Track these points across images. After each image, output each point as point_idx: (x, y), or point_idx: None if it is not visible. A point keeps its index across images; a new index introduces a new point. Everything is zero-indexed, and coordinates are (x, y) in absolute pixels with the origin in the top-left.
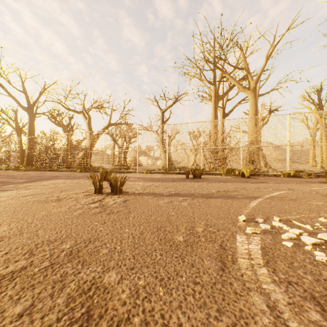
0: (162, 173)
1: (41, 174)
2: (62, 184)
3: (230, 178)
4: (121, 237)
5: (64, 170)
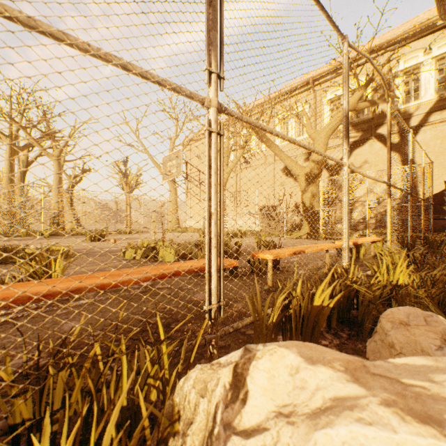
0: None
1: None
2: None
3: (31, 238)
4: None
5: None
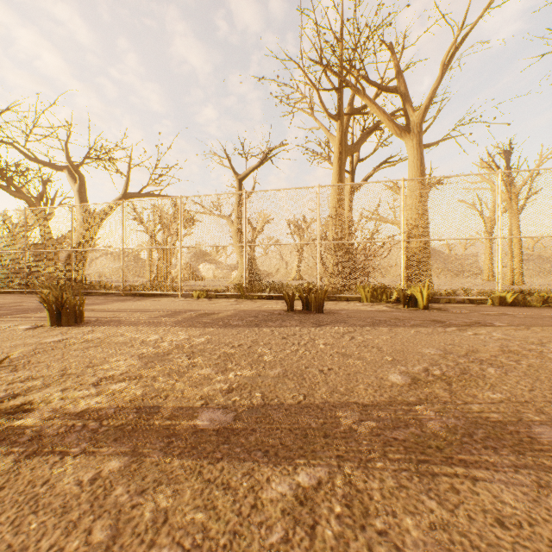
0: (233, 298)
1: None
2: None
3: (387, 310)
4: None
5: (18, 292)
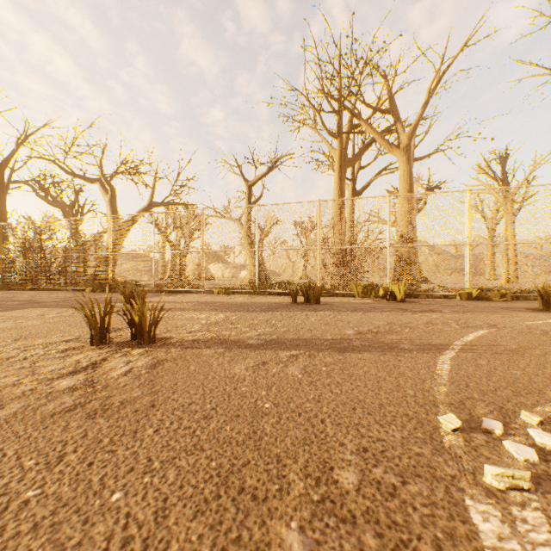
0: (247, 294)
1: (8, 297)
2: (33, 319)
3: (371, 303)
4: (80, 546)
5: (62, 289)
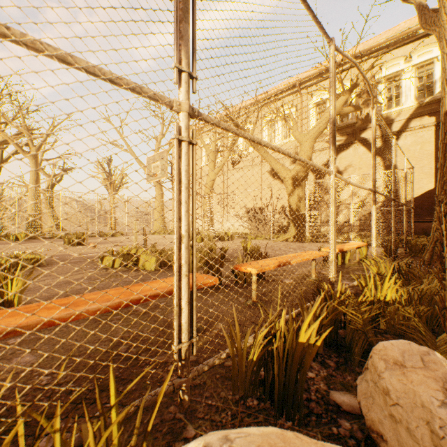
0: None
1: None
2: None
3: (3, 242)
4: None
5: None
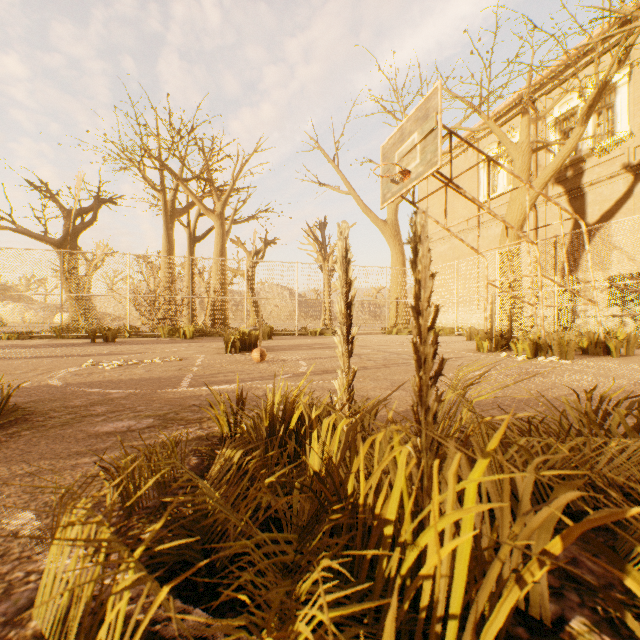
0: (49, 339)
1: None
2: None
3: (164, 340)
4: None
5: None
